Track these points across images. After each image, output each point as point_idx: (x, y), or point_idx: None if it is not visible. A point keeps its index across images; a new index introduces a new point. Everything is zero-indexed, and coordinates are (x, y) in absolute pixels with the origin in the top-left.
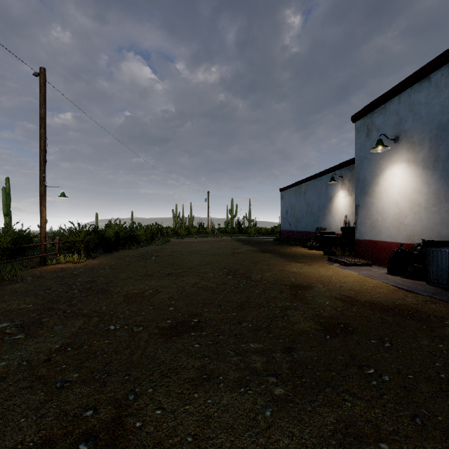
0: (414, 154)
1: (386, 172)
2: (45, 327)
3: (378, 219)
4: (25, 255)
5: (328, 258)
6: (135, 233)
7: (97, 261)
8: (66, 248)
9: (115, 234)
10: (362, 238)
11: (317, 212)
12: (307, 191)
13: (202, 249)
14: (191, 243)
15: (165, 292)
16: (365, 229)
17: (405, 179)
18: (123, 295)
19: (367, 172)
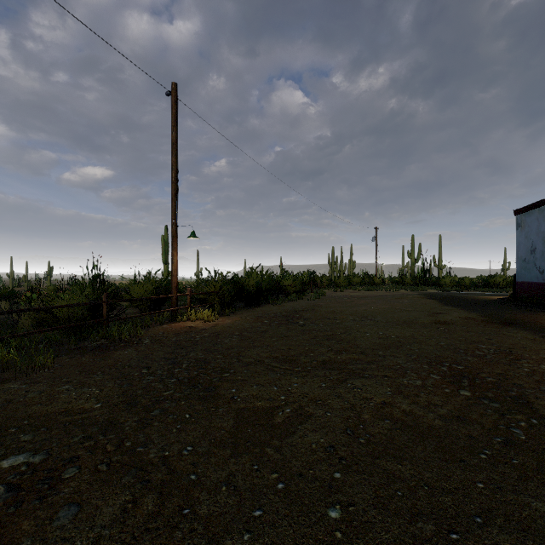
0: None
1: None
2: (45, 506)
3: None
4: (170, 306)
5: None
6: (281, 283)
7: (231, 320)
8: (202, 301)
9: (256, 284)
10: None
11: None
12: None
13: (375, 310)
14: (355, 298)
15: (318, 421)
16: None
17: None
18: (236, 409)
19: None
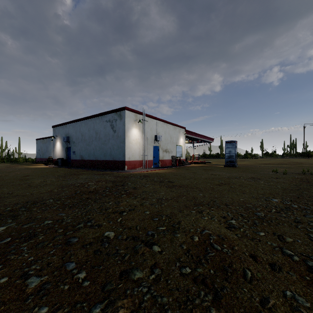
0: (60, 140)
1: (57, 143)
2: None
3: (56, 154)
4: None
5: (44, 164)
6: None
7: None
8: None
9: None
10: (54, 159)
11: (50, 151)
12: (47, 142)
13: None
14: None
15: None
16: (54, 156)
17: (59, 145)
18: None
19: (54, 142)
